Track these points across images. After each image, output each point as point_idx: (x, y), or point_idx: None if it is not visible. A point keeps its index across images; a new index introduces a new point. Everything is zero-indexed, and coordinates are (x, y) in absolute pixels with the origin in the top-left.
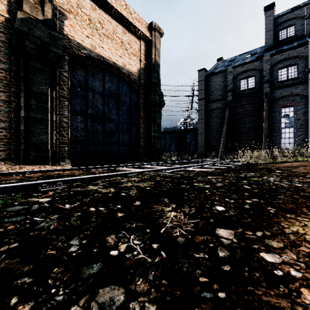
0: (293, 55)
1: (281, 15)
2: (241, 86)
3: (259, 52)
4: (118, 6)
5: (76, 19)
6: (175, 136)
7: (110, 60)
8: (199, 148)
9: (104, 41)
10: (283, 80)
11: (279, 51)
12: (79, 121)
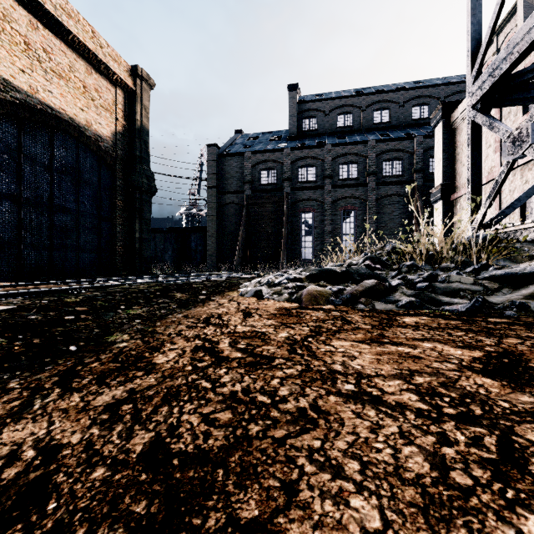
0: (312, 155)
1: (305, 102)
2: (262, 179)
3: (284, 137)
4: (80, 31)
5: (1, 38)
6: (172, 237)
7: (64, 114)
8: (209, 258)
9: (53, 82)
10: (303, 181)
11: (299, 146)
12: (6, 209)
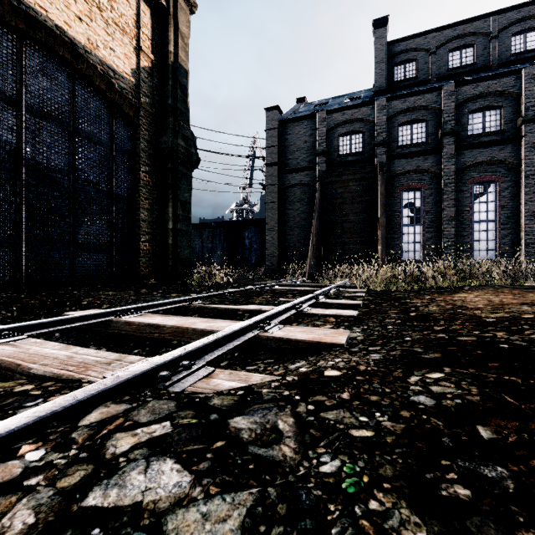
0: (421, 104)
1: (397, 41)
2: (341, 148)
3: (364, 96)
4: None
5: None
6: (222, 233)
7: (45, 16)
8: (268, 258)
9: None
10: (405, 145)
11: (401, 94)
12: None
